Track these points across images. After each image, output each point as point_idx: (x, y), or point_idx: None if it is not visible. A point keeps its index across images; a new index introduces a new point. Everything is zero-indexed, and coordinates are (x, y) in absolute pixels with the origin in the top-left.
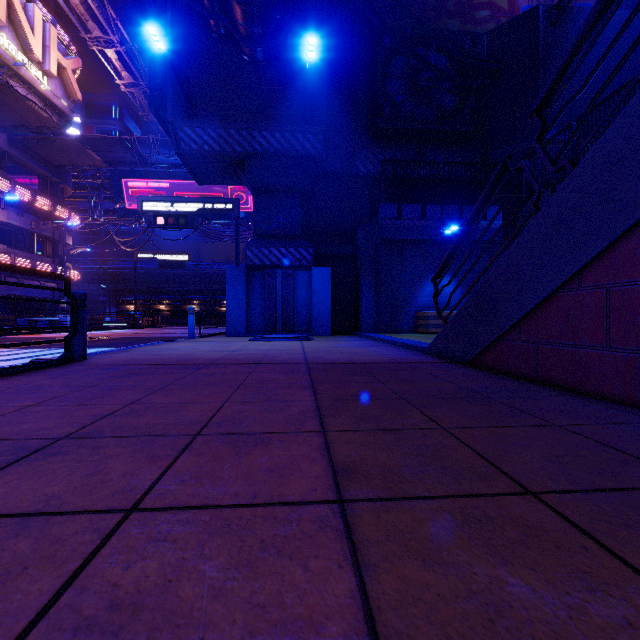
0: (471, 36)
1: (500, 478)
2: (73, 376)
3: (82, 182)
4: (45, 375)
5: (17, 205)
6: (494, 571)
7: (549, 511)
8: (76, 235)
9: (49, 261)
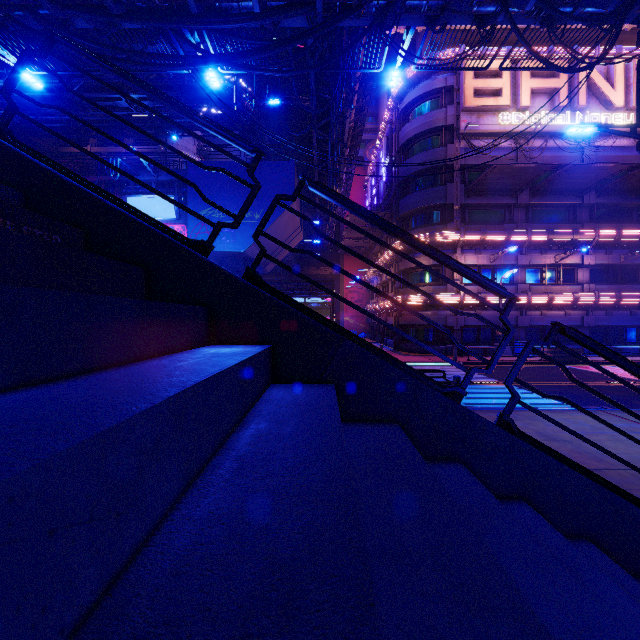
0: None
1: None
2: None
3: None
4: None
5: (605, 246)
6: None
7: None
8: None
9: None
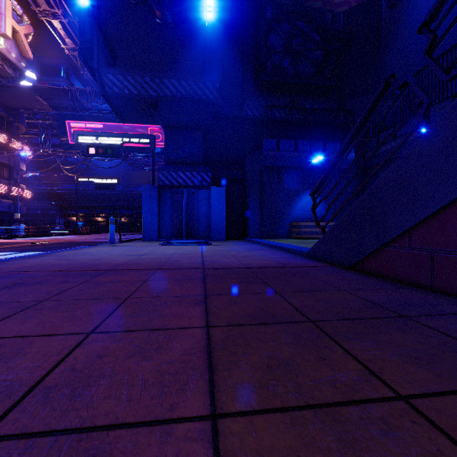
0: (331, 13)
1: None
2: None
3: (34, 122)
4: None
5: None
6: None
7: None
8: (32, 164)
9: (6, 182)
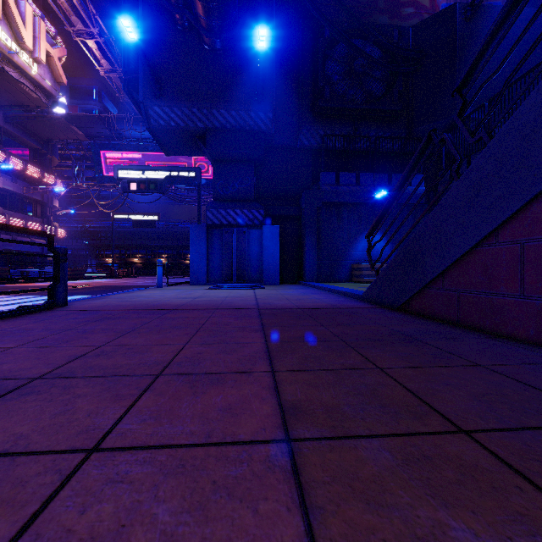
0: (398, 29)
1: (434, 417)
2: (54, 320)
3: (67, 153)
4: (29, 319)
5: (11, 173)
6: (436, 514)
7: (482, 450)
8: (62, 199)
9: (38, 221)
